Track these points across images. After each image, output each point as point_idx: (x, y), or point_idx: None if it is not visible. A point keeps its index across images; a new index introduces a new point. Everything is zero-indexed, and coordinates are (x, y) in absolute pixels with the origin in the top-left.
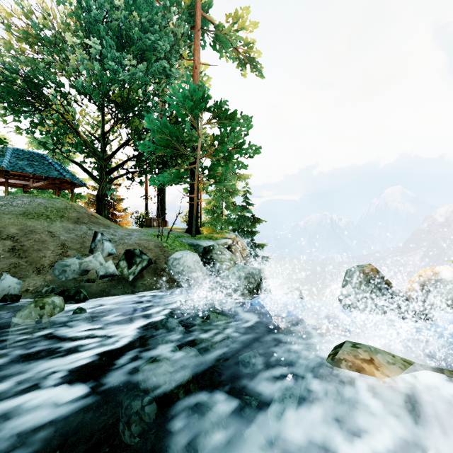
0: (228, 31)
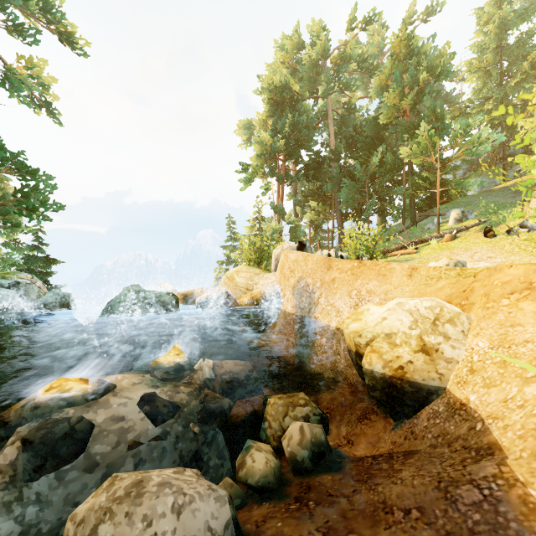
0: (22, 78)
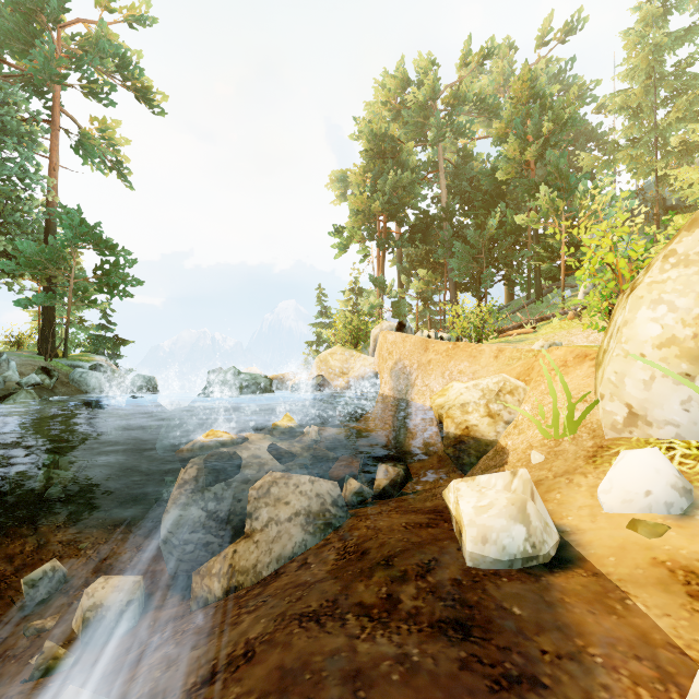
0: (97, 141)
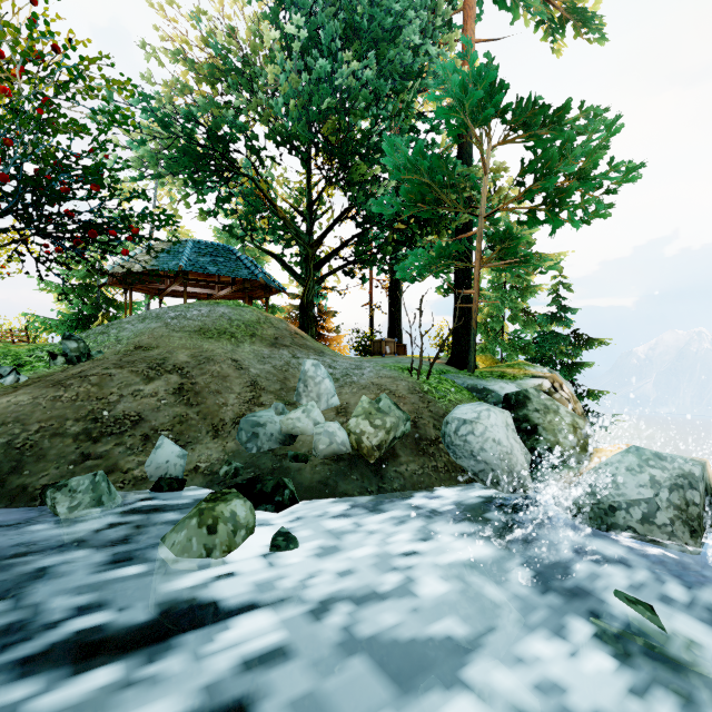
0: None
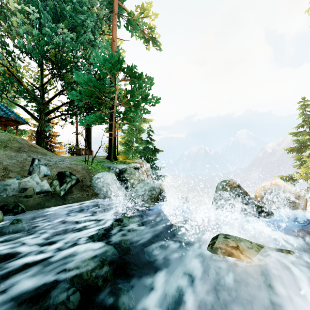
0: (137, 17)
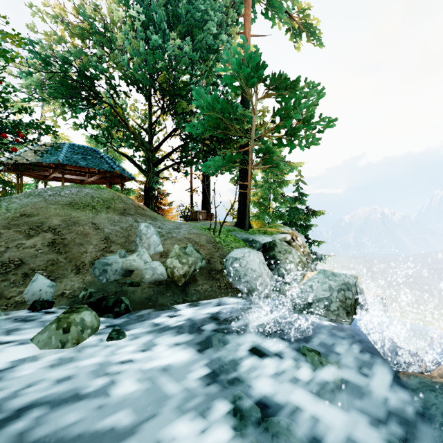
0: None
